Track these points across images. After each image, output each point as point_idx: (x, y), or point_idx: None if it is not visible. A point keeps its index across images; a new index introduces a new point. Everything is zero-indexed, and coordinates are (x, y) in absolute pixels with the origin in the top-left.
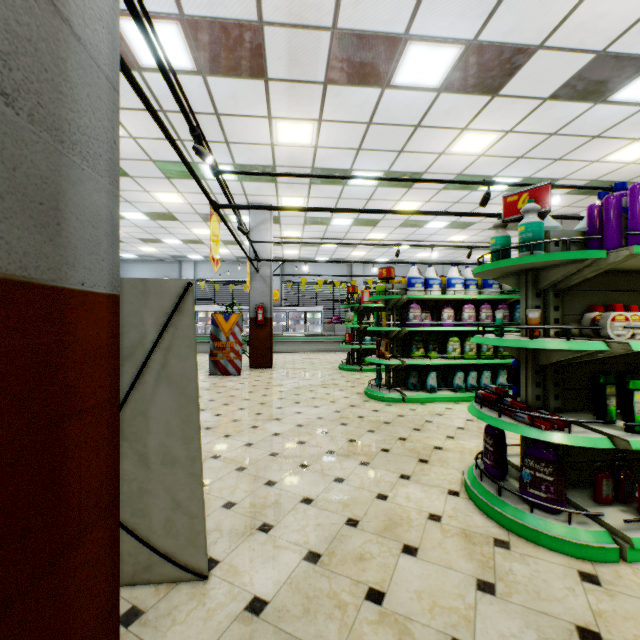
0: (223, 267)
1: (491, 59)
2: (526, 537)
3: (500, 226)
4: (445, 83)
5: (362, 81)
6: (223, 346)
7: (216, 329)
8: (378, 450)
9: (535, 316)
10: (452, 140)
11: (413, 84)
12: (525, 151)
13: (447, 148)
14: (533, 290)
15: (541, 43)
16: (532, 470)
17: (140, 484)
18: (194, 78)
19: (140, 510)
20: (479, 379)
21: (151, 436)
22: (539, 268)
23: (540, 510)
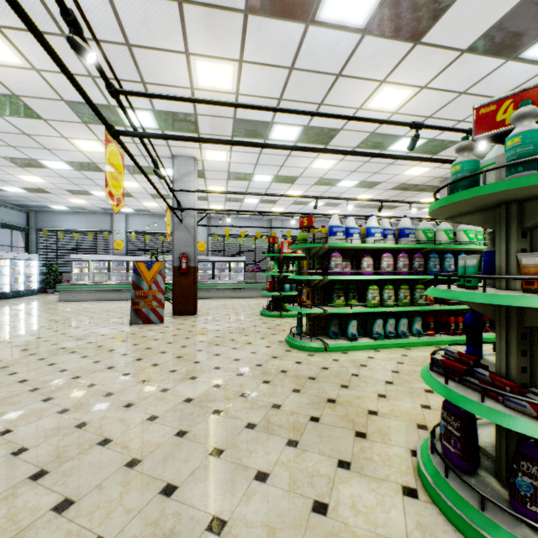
0: (153, 220)
1: None
2: None
3: (467, 148)
4: (371, 23)
5: (285, 12)
6: (145, 294)
7: (138, 278)
8: (306, 420)
9: (534, 262)
10: (370, 94)
11: (338, 21)
12: (434, 110)
13: (364, 103)
14: (518, 228)
15: None
16: (535, 480)
17: None
18: None
19: None
20: (396, 326)
21: None
22: (529, 198)
23: None
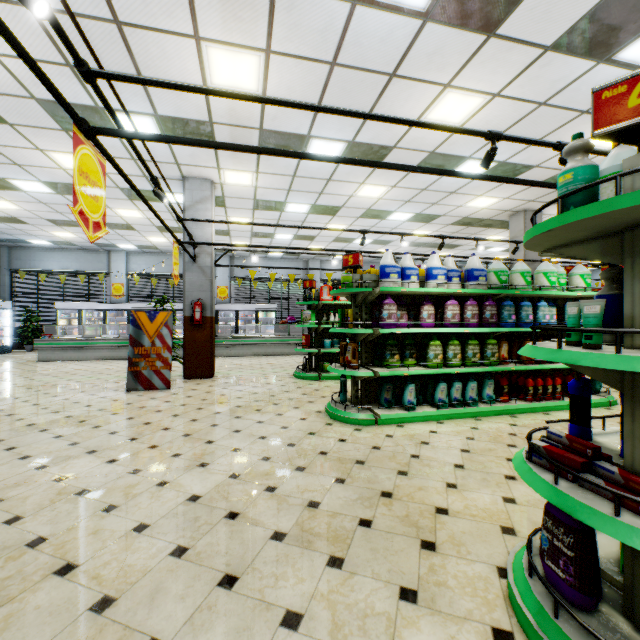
0: (162, 259)
1: None
2: None
3: (581, 149)
4: (434, 4)
5: None
6: (147, 353)
7: (137, 331)
8: (354, 524)
9: None
10: (431, 102)
11: (393, 1)
12: (508, 125)
13: (424, 113)
14: None
15: None
16: None
17: None
18: None
19: None
20: (463, 390)
21: None
22: None
23: None
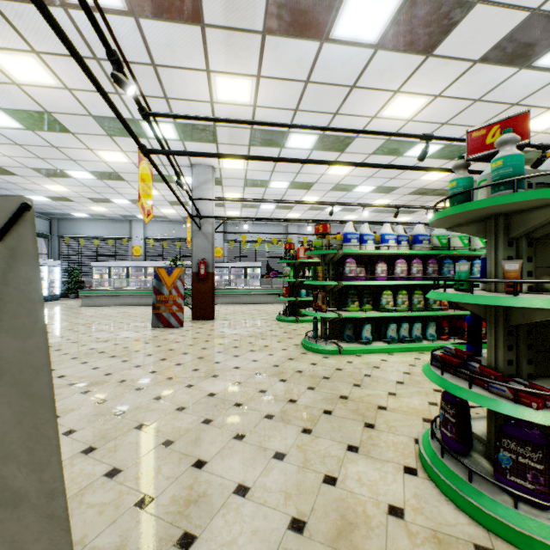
0: (171, 226)
1: (430, 12)
2: (513, 542)
3: (462, 166)
4: (383, 39)
5: (301, 32)
6: (166, 299)
7: (159, 283)
8: (320, 412)
9: (514, 268)
10: (384, 103)
11: (351, 38)
12: (450, 117)
13: (379, 112)
14: (505, 238)
15: None
16: (513, 454)
17: None
18: (126, 20)
19: None
20: (410, 330)
21: None
22: (513, 212)
23: (525, 504)
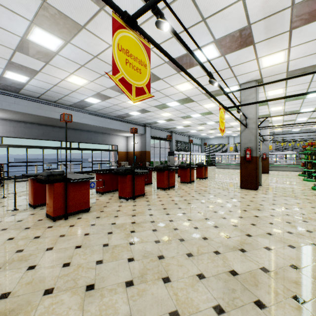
0: None
1: None
2: (315, 190)
3: None
4: None
5: (296, 100)
6: None
7: None
8: (296, 184)
9: None
10: None
11: (313, 96)
12: None
13: None
14: None
15: None
16: None
17: None
18: None
19: None
20: None
21: None
22: None
23: None
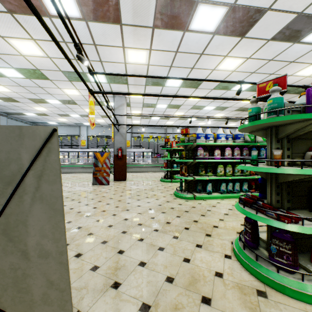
0: (102, 129)
1: (242, 15)
2: (276, 288)
3: (254, 101)
4: (217, 29)
5: (173, 27)
6: (100, 169)
7: (96, 160)
8: (183, 228)
9: (278, 153)
10: (219, 62)
11: (200, 29)
12: (256, 69)
13: (216, 67)
14: (275, 138)
15: (269, 7)
16: (277, 246)
17: (23, 271)
18: (81, 22)
19: (24, 288)
20: (233, 186)
21: (30, 238)
22: (279, 125)
23: (283, 270)
